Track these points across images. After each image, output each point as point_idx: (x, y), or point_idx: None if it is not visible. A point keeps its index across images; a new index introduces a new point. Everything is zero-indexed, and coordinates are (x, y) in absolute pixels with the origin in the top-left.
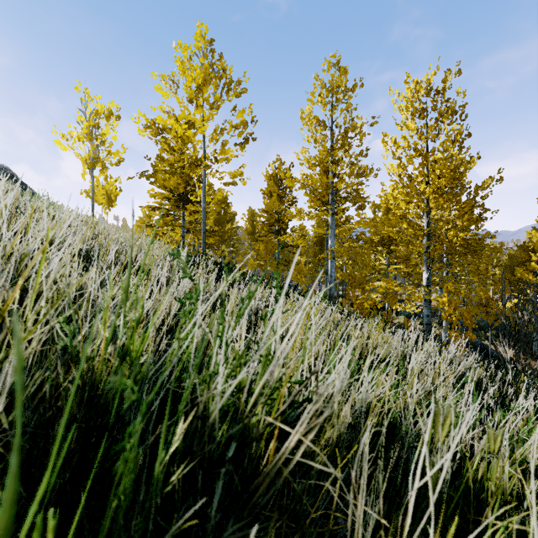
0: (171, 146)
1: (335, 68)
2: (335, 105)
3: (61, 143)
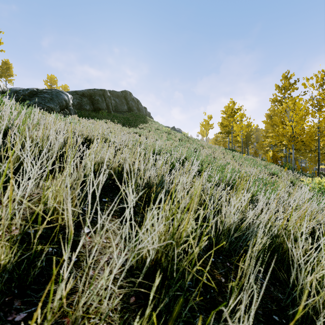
0: (224, 126)
1: (285, 78)
2: (284, 93)
3: (200, 126)
